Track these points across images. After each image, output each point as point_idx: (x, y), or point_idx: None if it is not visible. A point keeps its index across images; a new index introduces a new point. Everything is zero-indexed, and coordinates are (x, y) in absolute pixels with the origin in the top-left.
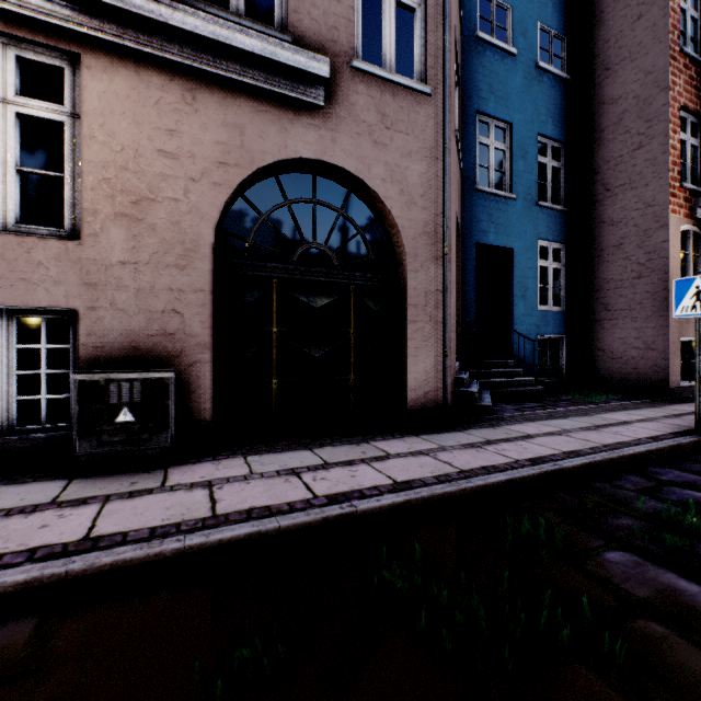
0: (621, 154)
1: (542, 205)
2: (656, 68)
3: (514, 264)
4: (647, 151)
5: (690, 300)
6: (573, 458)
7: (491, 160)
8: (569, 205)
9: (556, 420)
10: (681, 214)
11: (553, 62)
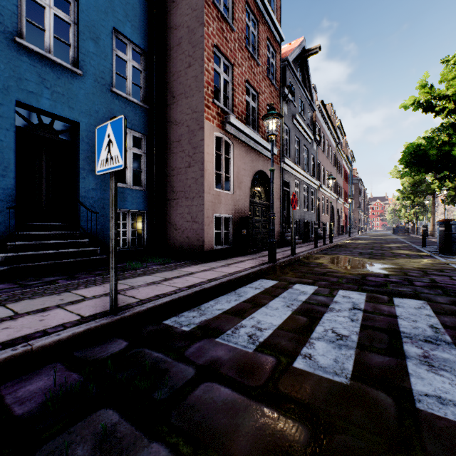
0: (181, 70)
1: (118, 93)
2: (198, 7)
3: (81, 138)
4: (194, 70)
5: (105, 152)
6: None
7: (48, 23)
8: (149, 104)
9: None
10: (215, 123)
11: None
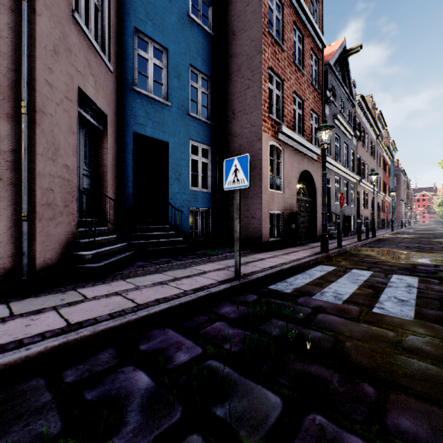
0: (240, 91)
1: (193, 115)
2: (256, 38)
3: (170, 154)
4: (252, 91)
5: (232, 176)
6: (56, 336)
7: (150, 71)
8: (213, 120)
9: (152, 275)
10: (270, 134)
11: (207, 24)
